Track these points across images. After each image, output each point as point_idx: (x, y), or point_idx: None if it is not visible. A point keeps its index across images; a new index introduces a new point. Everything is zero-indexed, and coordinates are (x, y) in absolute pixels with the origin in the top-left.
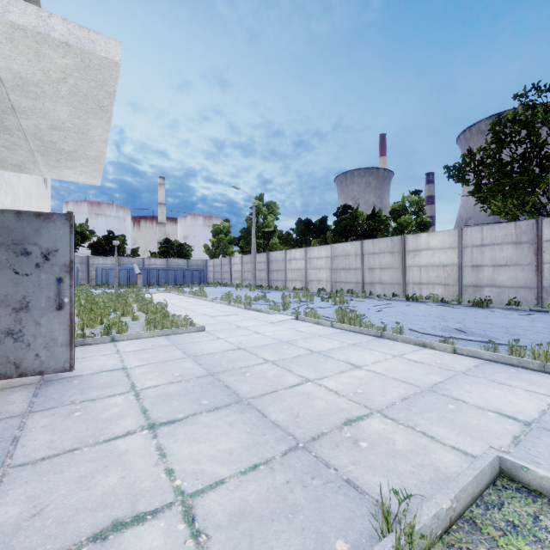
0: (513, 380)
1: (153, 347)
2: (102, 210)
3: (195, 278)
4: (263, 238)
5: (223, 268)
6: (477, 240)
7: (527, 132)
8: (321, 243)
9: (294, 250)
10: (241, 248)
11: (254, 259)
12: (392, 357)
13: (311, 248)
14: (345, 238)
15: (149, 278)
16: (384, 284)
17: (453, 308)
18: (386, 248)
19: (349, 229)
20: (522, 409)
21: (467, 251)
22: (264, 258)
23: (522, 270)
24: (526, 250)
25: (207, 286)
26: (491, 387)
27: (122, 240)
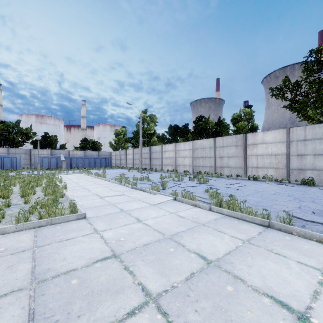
0: None
1: (0, 255)
2: (44, 120)
3: (102, 163)
4: (147, 137)
5: (121, 157)
6: (301, 136)
7: None
8: (185, 140)
9: (167, 145)
10: (132, 144)
11: (141, 151)
12: (321, 275)
13: (179, 143)
14: (201, 137)
15: (71, 163)
16: (230, 167)
17: (288, 186)
18: (232, 143)
19: (204, 131)
20: None
21: (294, 144)
22: (147, 150)
23: None
24: None
25: (110, 169)
26: None
27: (54, 138)
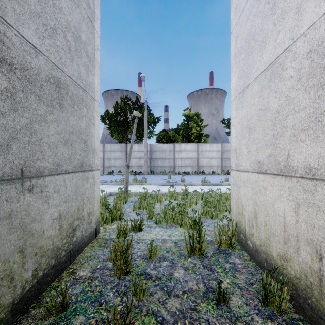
0: (115, 187)
1: None
2: None
3: None
4: None
5: None
6: (109, 149)
7: (124, 113)
8: None
9: None
10: None
11: None
12: None
13: None
14: None
15: None
16: None
17: (101, 175)
18: None
19: None
20: (115, 190)
21: (106, 153)
22: None
23: (122, 160)
24: (123, 154)
25: None
26: (110, 188)
27: None
